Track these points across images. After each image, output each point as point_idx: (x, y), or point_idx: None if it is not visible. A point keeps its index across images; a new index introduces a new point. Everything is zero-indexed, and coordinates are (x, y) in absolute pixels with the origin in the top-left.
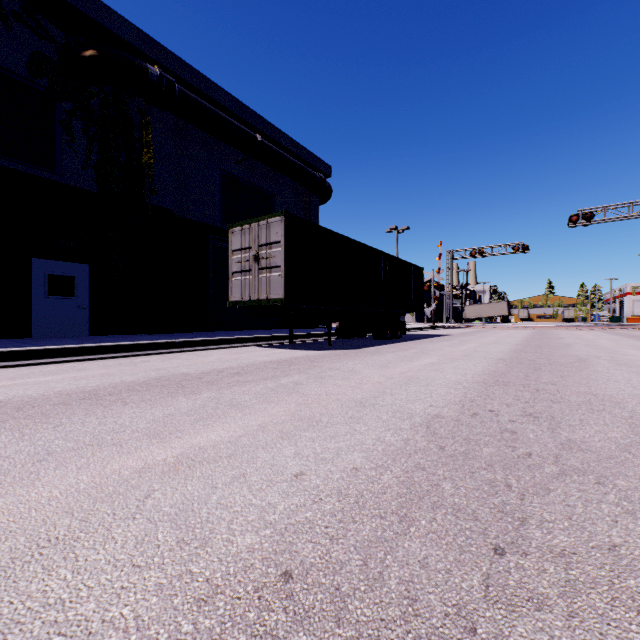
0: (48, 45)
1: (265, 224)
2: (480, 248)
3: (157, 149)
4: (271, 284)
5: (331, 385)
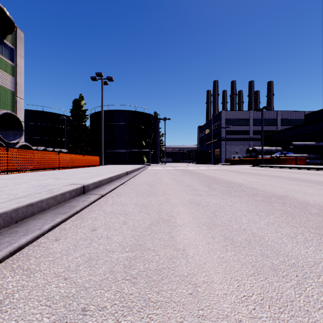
0: None
1: None
2: None
3: None
4: None
5: None
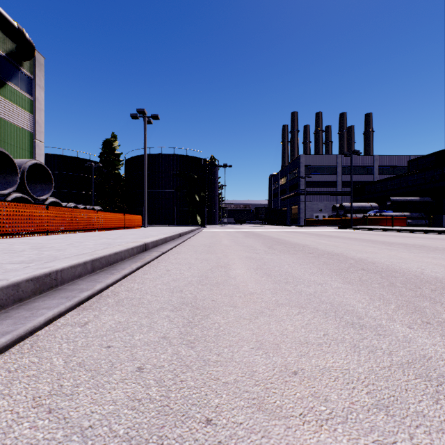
0: None
1: None
2: None
3: None
4: None
5: None
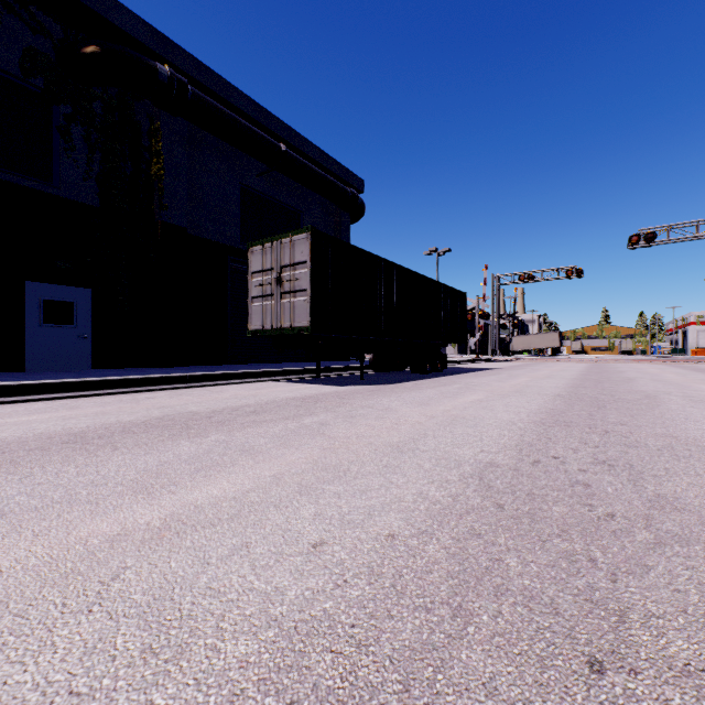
0: (43, 40)
1: (289, 242)
2: (529, 272)
3: (168, 159)
4: (295, 310)
5: (363, 426)
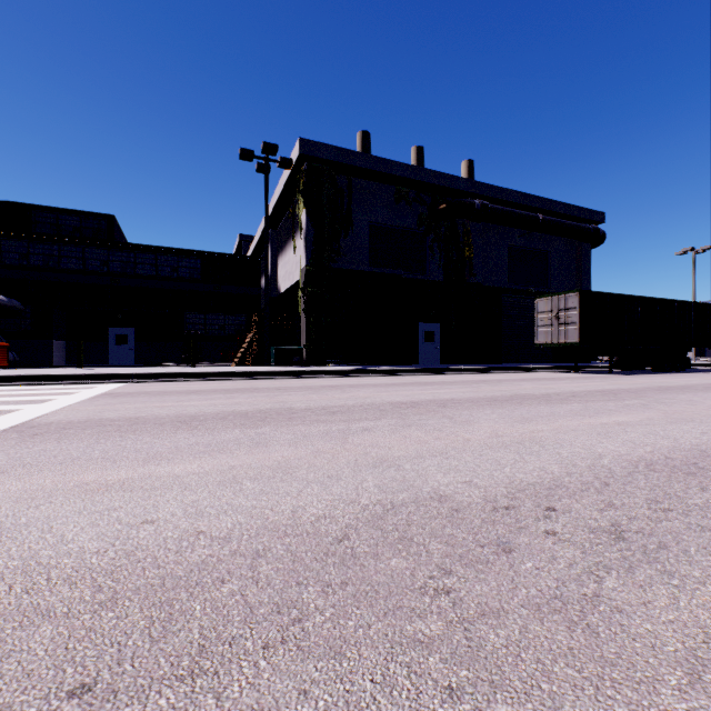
0: (424, 207)
1: (563, 297)
2: None
3: (473, 246)
4: (568, 333)
5: (620, 381)
